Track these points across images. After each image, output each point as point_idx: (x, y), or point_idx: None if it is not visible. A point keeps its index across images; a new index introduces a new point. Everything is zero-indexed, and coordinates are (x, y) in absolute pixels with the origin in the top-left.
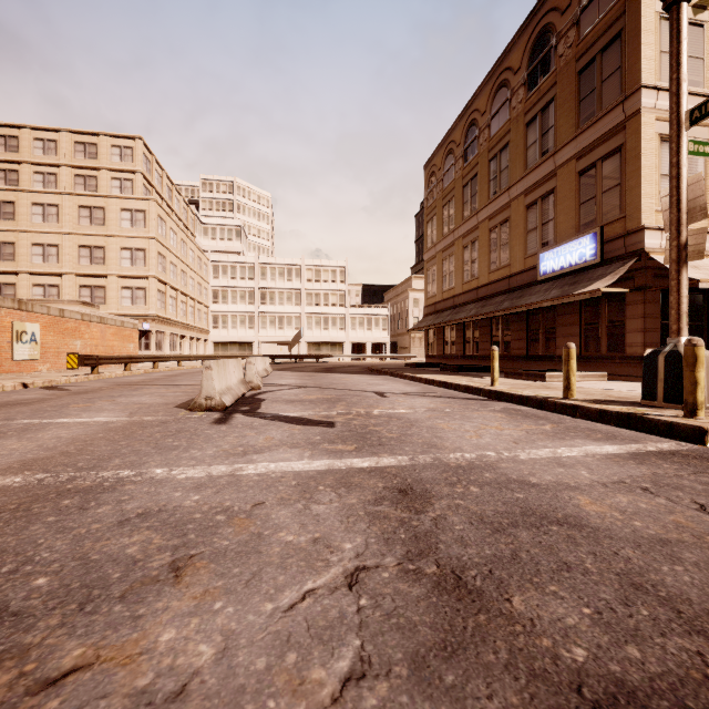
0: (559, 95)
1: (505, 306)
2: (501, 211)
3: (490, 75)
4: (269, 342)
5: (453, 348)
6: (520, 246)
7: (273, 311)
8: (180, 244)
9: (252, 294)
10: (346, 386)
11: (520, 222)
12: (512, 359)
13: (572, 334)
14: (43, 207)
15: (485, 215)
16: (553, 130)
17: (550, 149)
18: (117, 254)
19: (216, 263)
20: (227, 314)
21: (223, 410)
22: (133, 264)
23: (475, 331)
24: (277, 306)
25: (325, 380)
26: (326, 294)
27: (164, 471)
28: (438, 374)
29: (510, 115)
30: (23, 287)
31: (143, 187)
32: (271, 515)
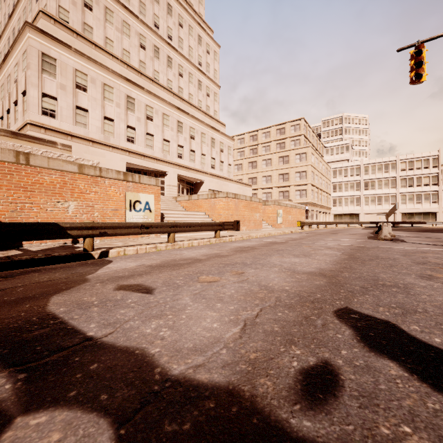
0: None
1: None
2: None
3: None
4: (370, 214)
5: None
6: None
7: (373, 194)
8: (319, 164)
9: (358, 184)
10: None
11: None
12: None
13: None
14: (266, 161)
15: None
16: None
17: None
18: (294, 175)
19: (335, 169)
20: (341, 197)
21: (391, 240)
22: (300, 179)
23: None
24: (376, 190)
25: (429, 235)
26: (418, 177)
27: (398, 247)
28: None
29: None
30: (259, 194)
31: (304, 141)
32: (438, 252)
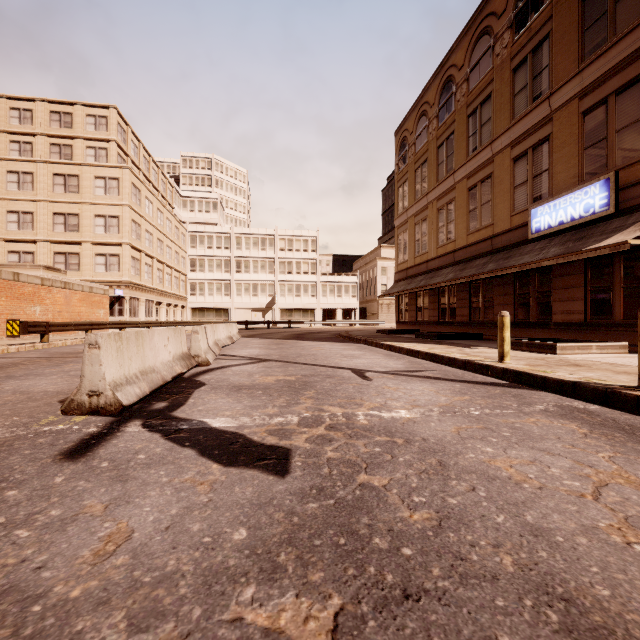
0: (556, 29)
1: (491, 268)
2: (482, 167)
3: (469, 26)
4: (244, 309)
5: (426, 314)
6: (505, 203)
7: (247, 279)
8: (156, 213)
9: (227, 262)
10: (316, 358)
11: (505, 177)
12: (495, 326)
13: (573, 297)
14: (18, 175)
15: (463, 174)
16: (548, 70)
17: (543, 91)
18: (91, 221)
19: (194, 233)
20: (204, 281)
21: (118, 412)
22: (107, 231)
23: (451, 296)
24: (251, 274)
25: (292, 350)
26: (298, 262)
27: None
28: (418, 343)
29: (492, 64)
30: None
31: (118, 156)
32: None
